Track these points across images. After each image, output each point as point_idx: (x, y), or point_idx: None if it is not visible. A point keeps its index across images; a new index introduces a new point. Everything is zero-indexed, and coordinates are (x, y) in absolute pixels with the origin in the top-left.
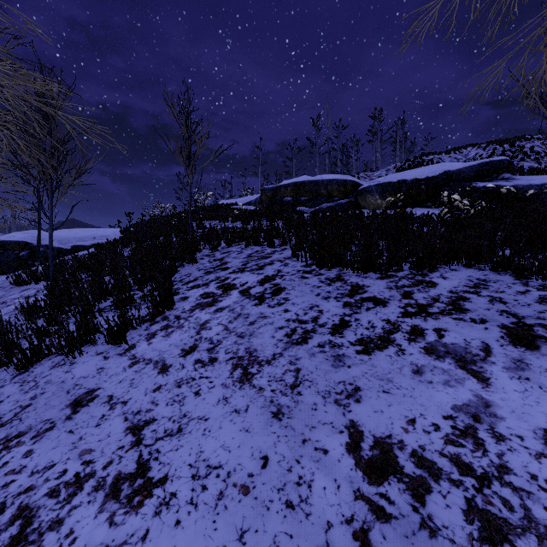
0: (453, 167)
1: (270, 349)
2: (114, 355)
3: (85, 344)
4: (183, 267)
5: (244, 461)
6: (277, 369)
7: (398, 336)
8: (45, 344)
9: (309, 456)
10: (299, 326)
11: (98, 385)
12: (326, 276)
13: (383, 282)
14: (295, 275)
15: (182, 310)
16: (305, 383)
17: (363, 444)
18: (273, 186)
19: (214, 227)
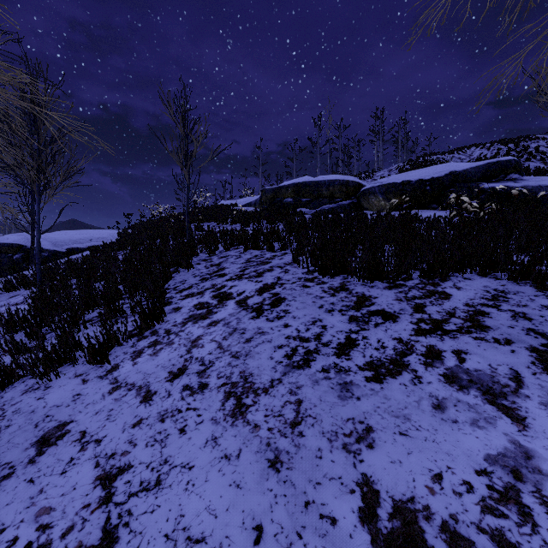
0: (459, 167)
1: (268, 373)
2: (95, 377)
3: (65, 364)
4: (178, 272)
5: (233, 533)
6: (275, 400)
7: (413, 359)
8: (19, 365)
9: (314, 528)
10: (300, 344)
11: (71, 417)
12: (330, 285)
13: (391, 292)
14: (296, 283)
15: (173, 323)
16: (308, 420)
17: (380, 510)
18: (274, 187)
19: (212, 230)
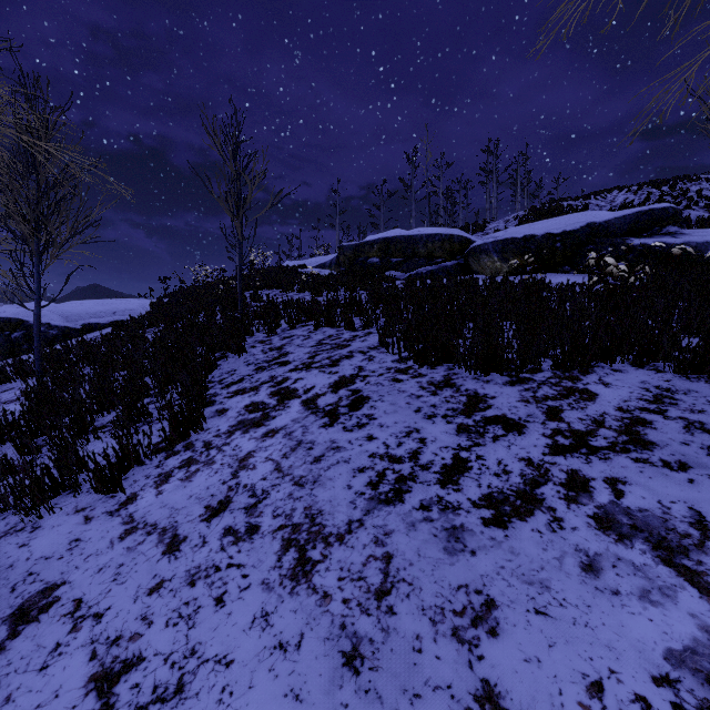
0: (599, 217)
1: (344, 510)
2: (102, 513)
3: (63, 492)
4: (226, 359)
5: None
6: (354, 554)
7: (548, 491)
8: None
9: None
10: (390, 466)
11: (64, 576)
12: (430, 378)
13: (514, 390)
14: (383, 376)
15: (216, 433)
16: (400, 587)
17: None
18: (355, 243)
19: (273, 300)
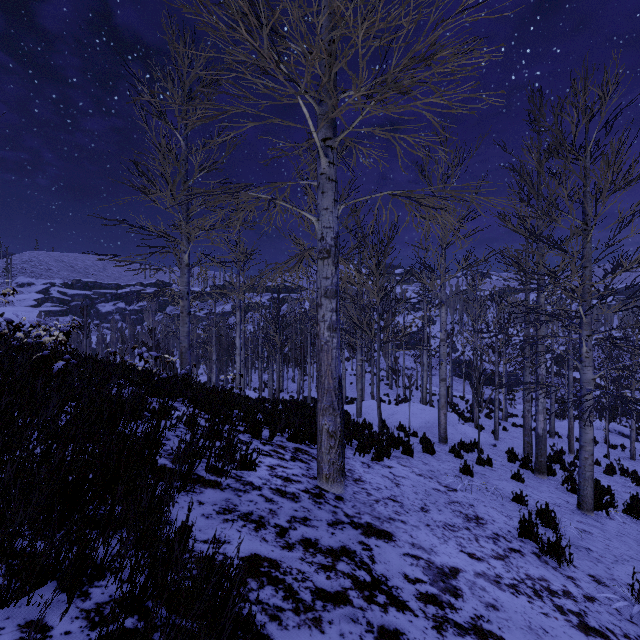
0: None
1: None
2: None
3: None
4: None
5: None
6: None
7: (458, 618)
8: None
9: None
10: None
11: None
12: None
13: (288, 634)
14: None
15: None
16: None
17: None
18: None
19: None
